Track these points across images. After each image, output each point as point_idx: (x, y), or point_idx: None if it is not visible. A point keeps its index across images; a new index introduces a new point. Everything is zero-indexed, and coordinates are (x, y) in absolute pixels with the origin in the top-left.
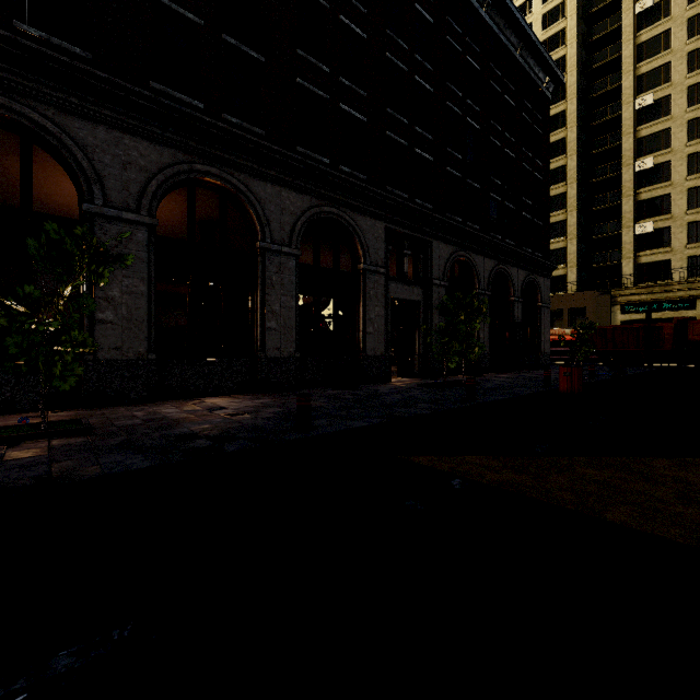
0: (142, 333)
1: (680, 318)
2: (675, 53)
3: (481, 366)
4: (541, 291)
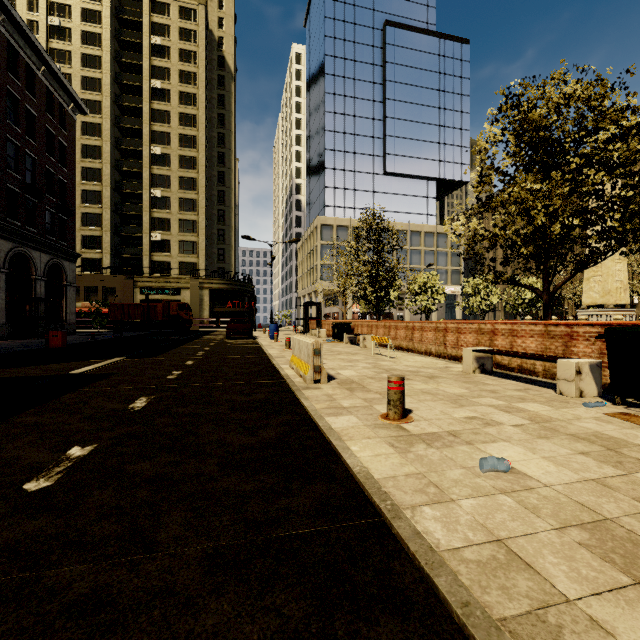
0: None
1: (167, 301)
2: (173, 129)
3: None
4: (67, 273)
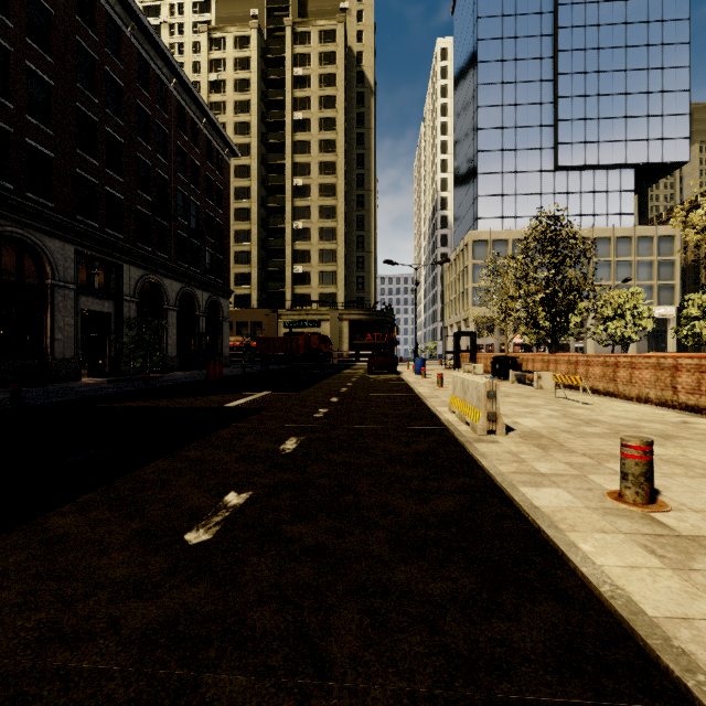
0: None
1: (308, 333)
2: (313, 158)
3: (170, 367)
4: (223, 309)
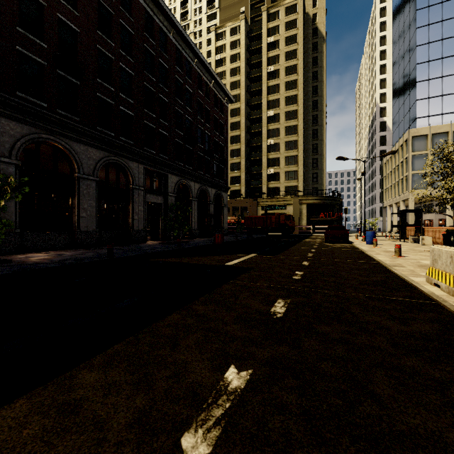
0: (12, 219)
1: (278, 214)
2: (281, 95)
3: (193, 235)
4: (224, 199)
